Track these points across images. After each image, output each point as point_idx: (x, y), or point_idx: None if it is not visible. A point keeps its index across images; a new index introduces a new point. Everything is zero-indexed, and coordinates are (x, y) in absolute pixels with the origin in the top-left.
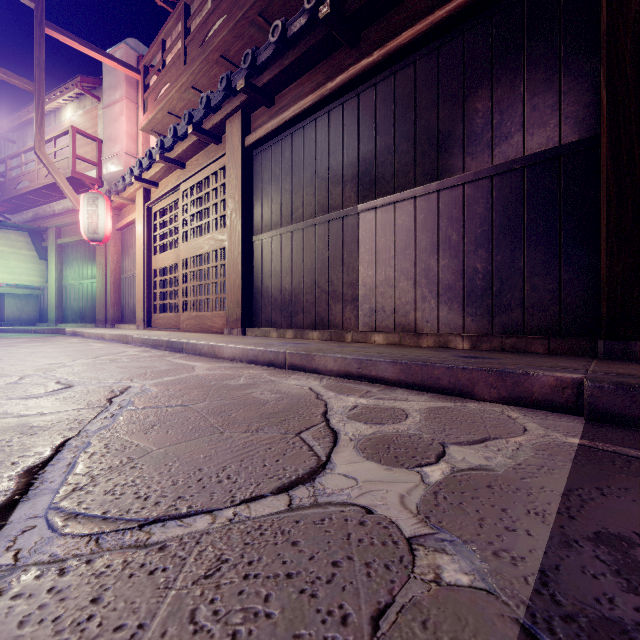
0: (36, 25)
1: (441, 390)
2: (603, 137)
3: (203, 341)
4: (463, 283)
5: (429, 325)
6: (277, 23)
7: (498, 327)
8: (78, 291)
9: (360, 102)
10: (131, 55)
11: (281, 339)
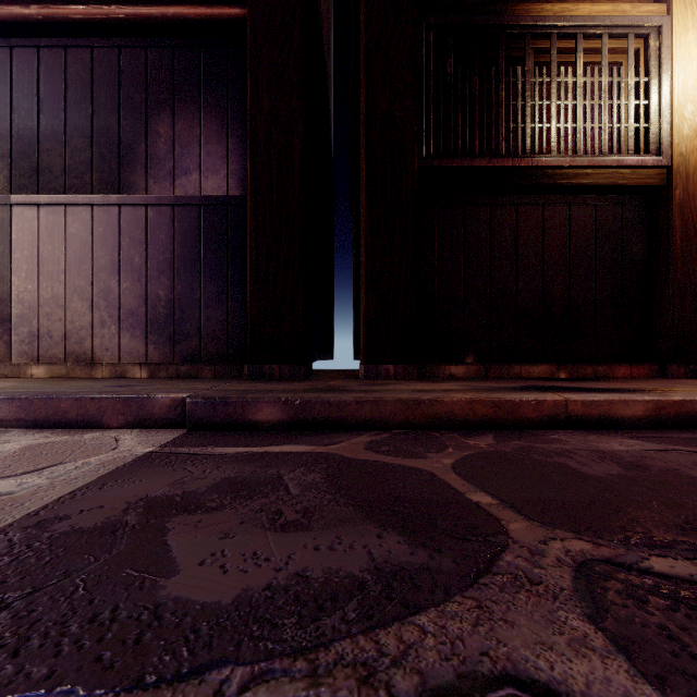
0: None
1: (69, 424)
2: (248, 199)
3: None
4: (146, 309)
5: (109, 354)
6: None
7: (179, 355)
8: None
9: (14, 59)
10: None
11: None
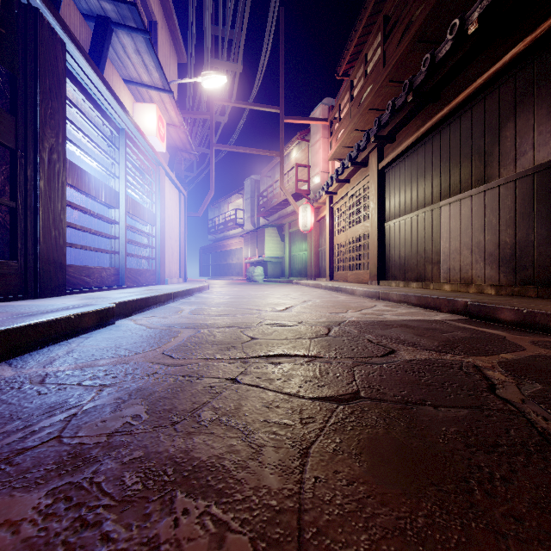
0: (280, 121)
1: (430, 308)
2: None
3: (349, 286)
4: (498, 251)
5: (479, 279)
6: (389, 103)
7: (518, 280)
8: (298, 259)
9: (441, 136)
10: (325, 109)
11: (394, 287)
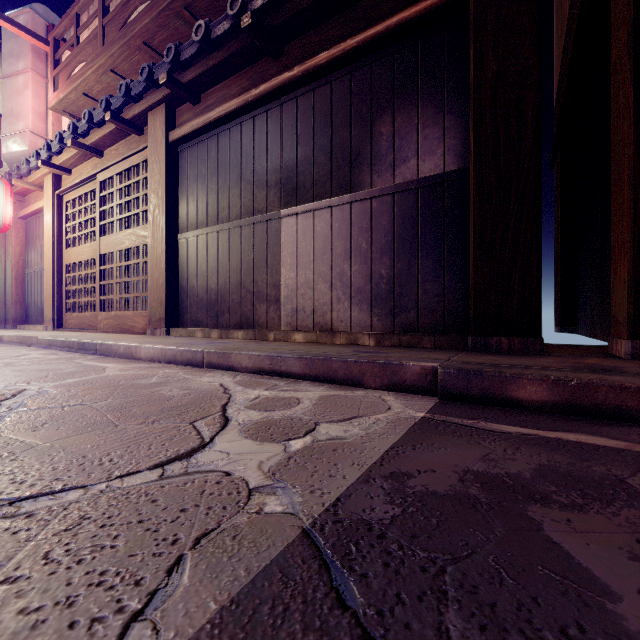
0: None
1: (338, 381)
2: (471, 170)
3: (119, 342)
4: (371, 287)
5: (343, 324)
6: (200, 23)
7: (398, 326)
8: None
9: (283, 112)
10: (38, 22)
11: (205, 339)
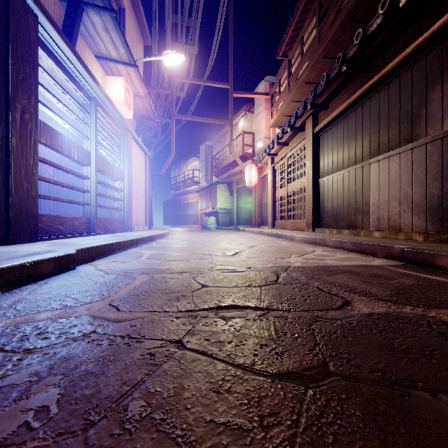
0: (230, 95)
1: (366, 253)
2: None
3: (289, 233)
4: (426, 202)
5: (407, 227)
6: (324, 74)
7: (446, 228)
8: (244, 210)
9: (371, 101)
10: (267, 85)
11: (328, 234)
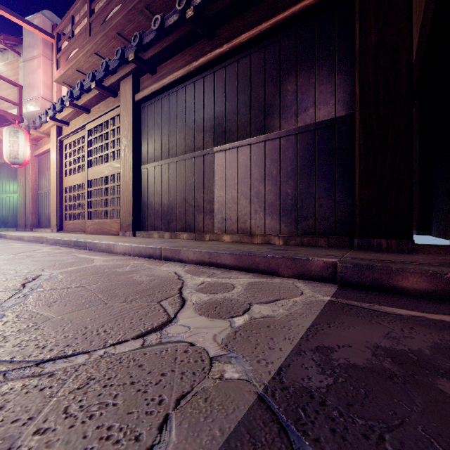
0: None
1: (260, 271)
2: (357, 115)
3: (102, 241)
4: (280, 202)
5: (259, 229)
6: (157, 17)
7: (300, 230)
8: (1, 202)
9: (215, 77)
10: (47, 23)
11: (160, 239)
